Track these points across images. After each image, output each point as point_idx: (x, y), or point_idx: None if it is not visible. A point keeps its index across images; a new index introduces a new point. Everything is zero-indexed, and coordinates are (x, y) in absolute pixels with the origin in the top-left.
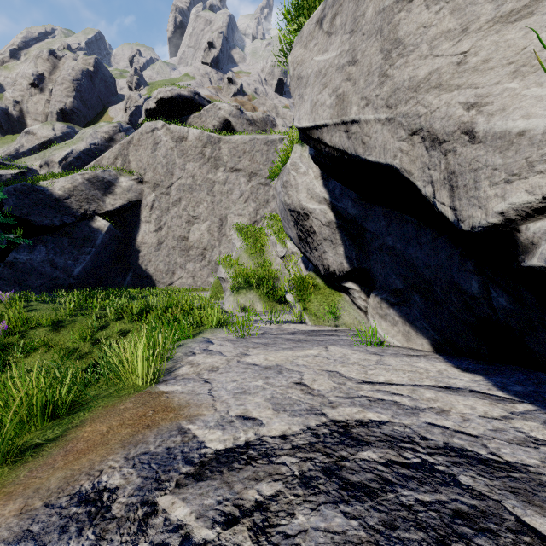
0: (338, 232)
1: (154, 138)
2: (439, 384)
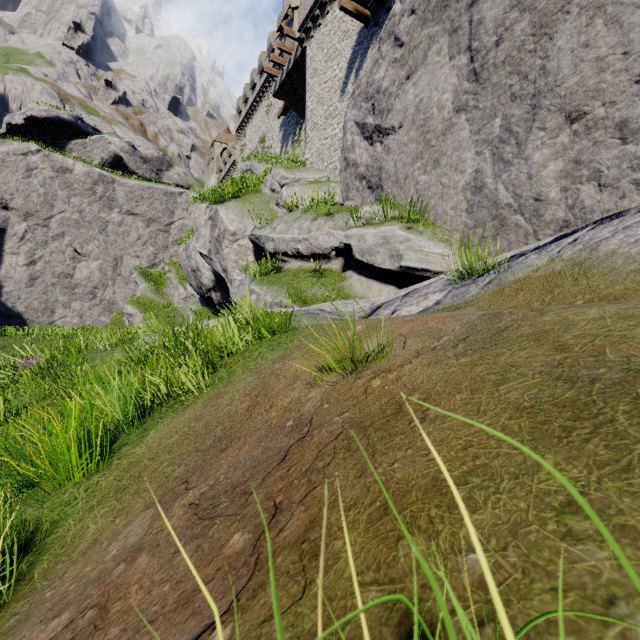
0: (217, 286)
1: (28, 163)
2: None
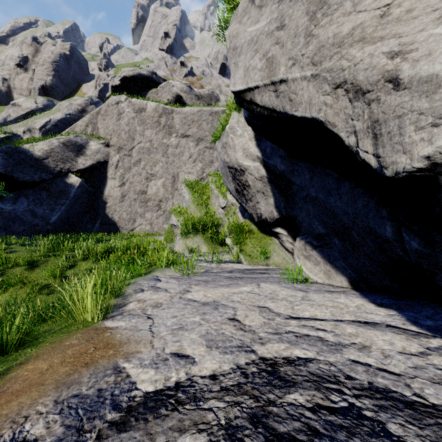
0: (269, 185)
1: (119, 109)
2: (359, 319)
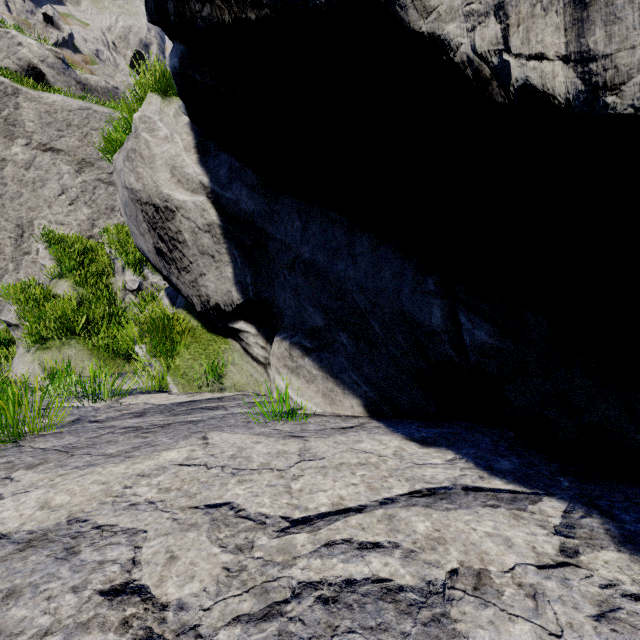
0: (224, 242)
1: None
2: (416, 486)
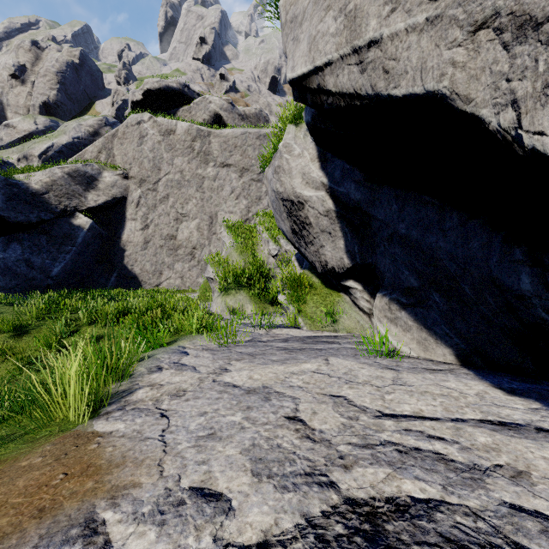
0: (338, 222)
1: (140, 131)
2: (489, 417)
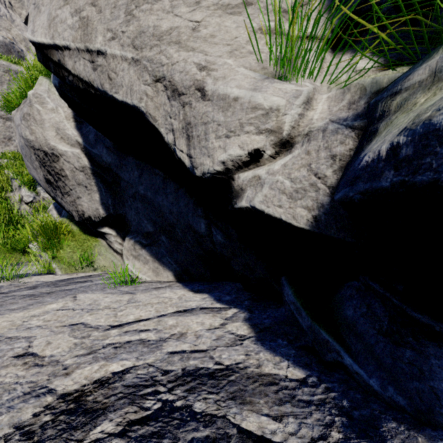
0: (93, 178)
1: None
2: (180, 309)
